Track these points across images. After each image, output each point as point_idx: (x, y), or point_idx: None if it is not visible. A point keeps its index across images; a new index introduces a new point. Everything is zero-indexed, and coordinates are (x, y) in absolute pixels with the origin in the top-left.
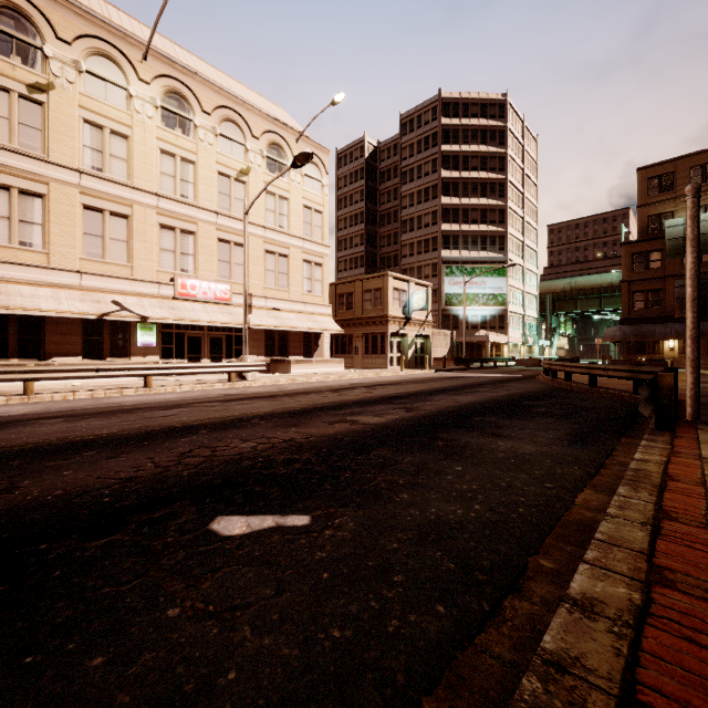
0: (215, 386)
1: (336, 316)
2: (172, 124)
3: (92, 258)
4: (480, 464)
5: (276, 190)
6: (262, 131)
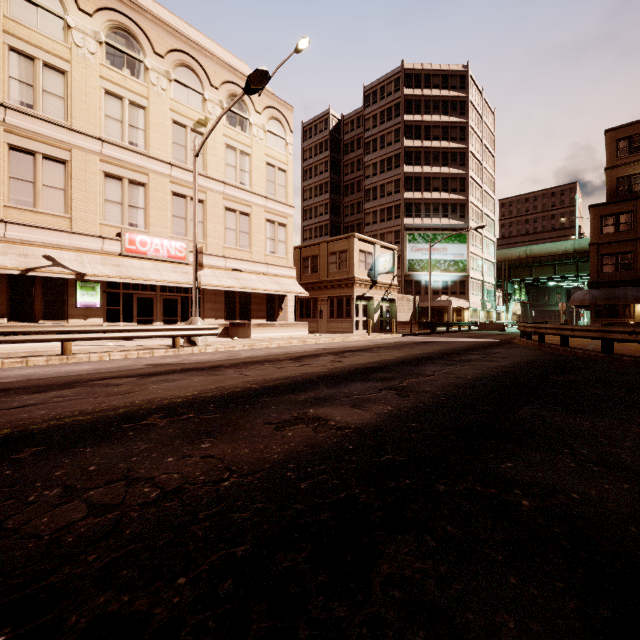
0: (155, 353)
1: (301, 280)
2: (118, 63)
3: (20, 206)
4: None
5: (236, 145)
6: (222, 80)
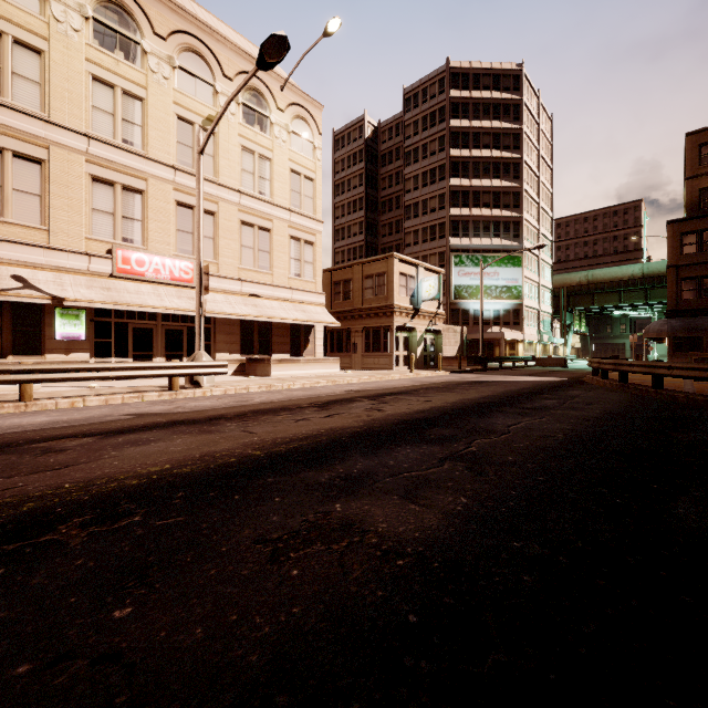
0: (145, 397)
1: (332, 308)
2: (109, 44)
3: None
4: None
5: (254, 147)
6: (237, 70)
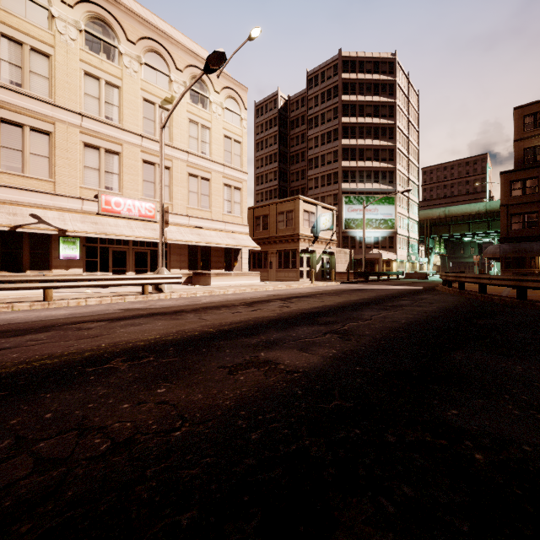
0: (126, 299)
1: (254, 236)
2: (96, 48)
3: (10, 171)
4: None
5: (198, 120)
6: (186, 64)
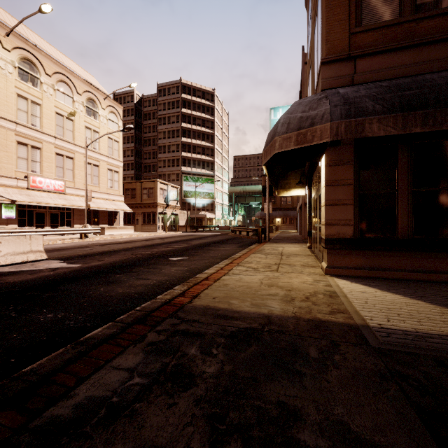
0: (74, 241)
1: (124, 202)
2: (25, 79)
3: None
4: (217, 251)
5: (91, 127)
6: (83, 90)
